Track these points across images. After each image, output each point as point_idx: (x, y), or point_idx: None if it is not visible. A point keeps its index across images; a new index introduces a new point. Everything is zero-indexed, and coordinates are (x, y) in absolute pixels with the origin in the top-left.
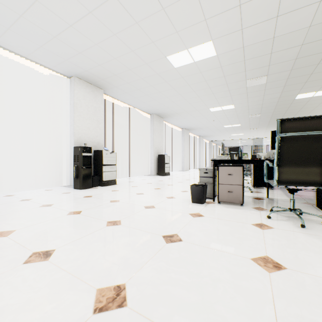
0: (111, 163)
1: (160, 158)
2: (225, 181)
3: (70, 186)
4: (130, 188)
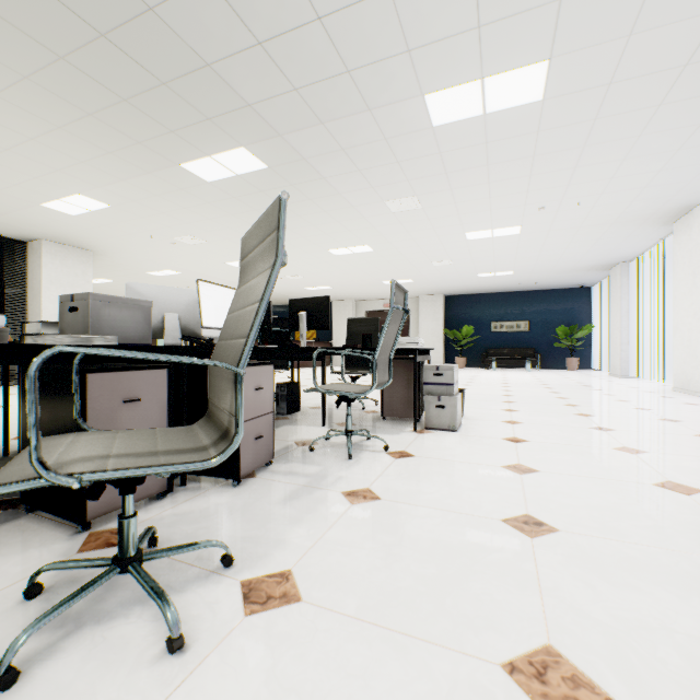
0: None
1: None
2: None
3: None
4: None
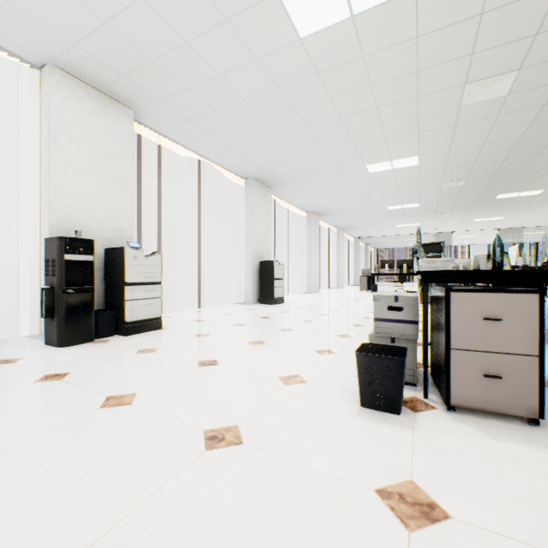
0: (148, 279)
1: (265, 268)
2: (473, 342)
3: (40, 336)
4: (189, 343)
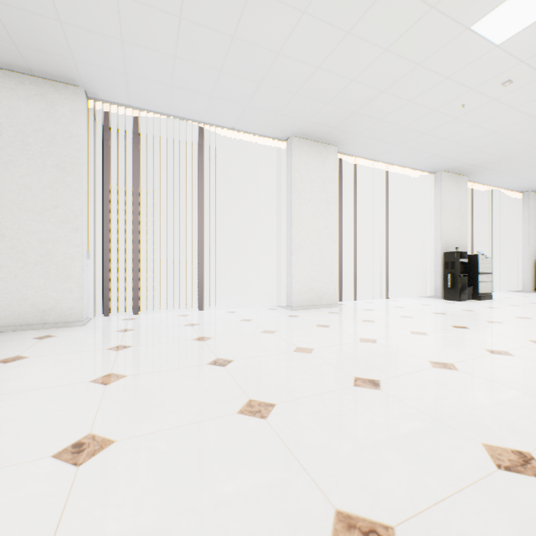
0: (486, 271)
1: None
2: None
3: (433, 297)
4: (533, 305)
